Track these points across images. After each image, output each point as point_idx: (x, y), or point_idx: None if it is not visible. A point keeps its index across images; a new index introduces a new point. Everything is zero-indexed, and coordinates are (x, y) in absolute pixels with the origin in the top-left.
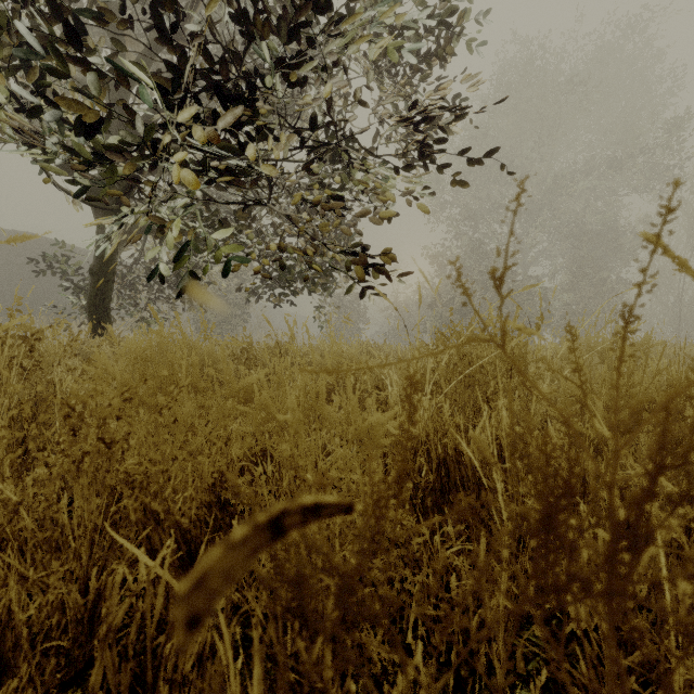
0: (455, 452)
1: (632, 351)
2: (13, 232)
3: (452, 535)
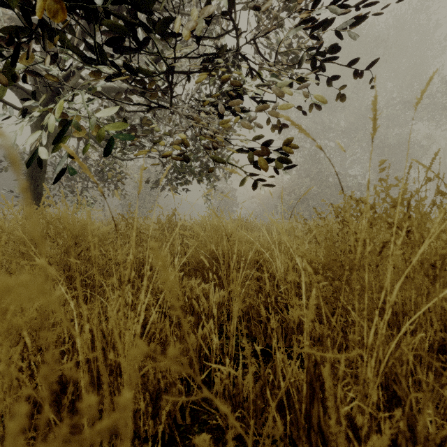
0: None
1: None
2: None
3: None
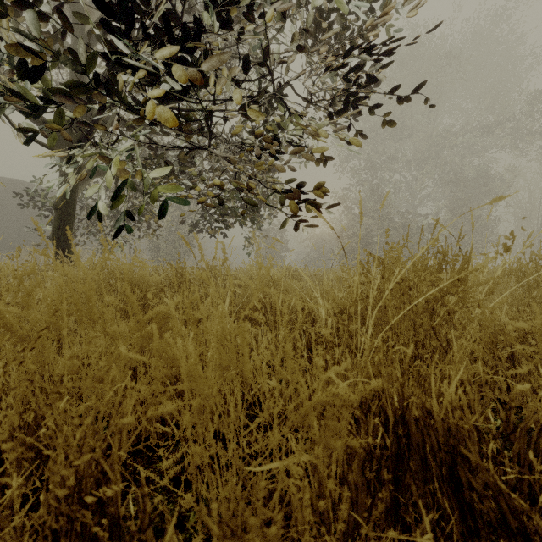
0: (423, 411)
1: None
2: (4, 179)
3: None
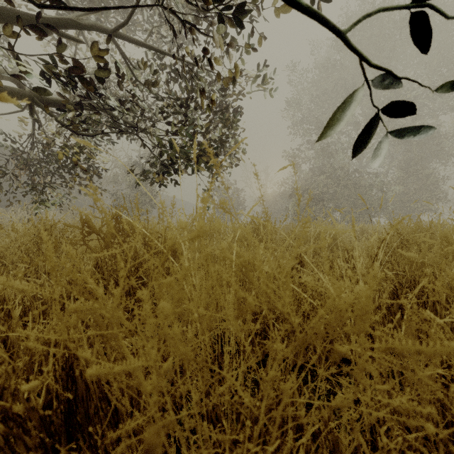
0: None
1: None
2: None
3: None
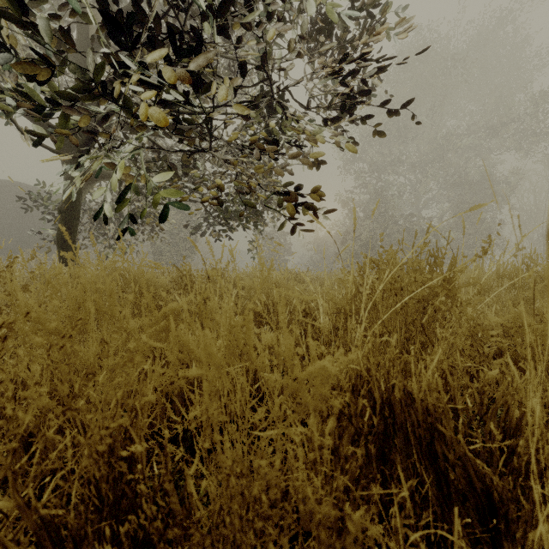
0: (404, 393)
1: (544, 277)
2: (6, 182)
3: (409, 501)
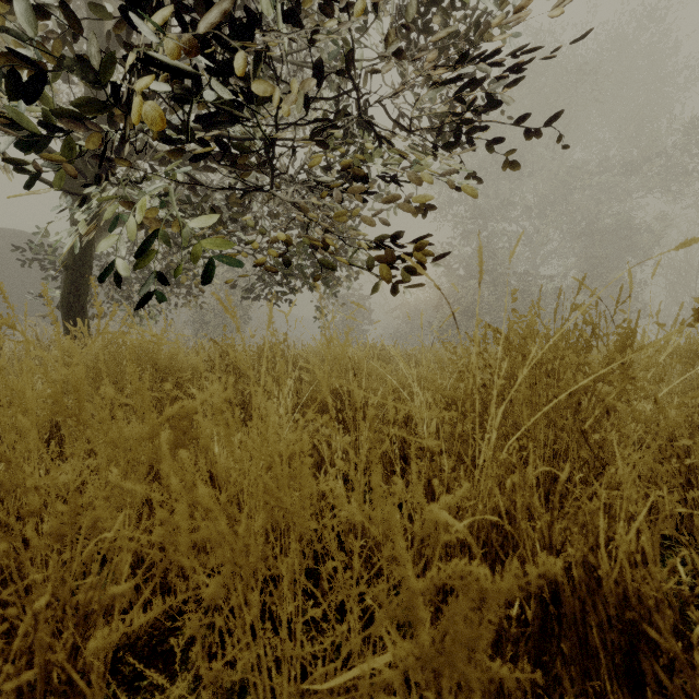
0: (585, 568)
1: None
2: (4, 230)
3: None
